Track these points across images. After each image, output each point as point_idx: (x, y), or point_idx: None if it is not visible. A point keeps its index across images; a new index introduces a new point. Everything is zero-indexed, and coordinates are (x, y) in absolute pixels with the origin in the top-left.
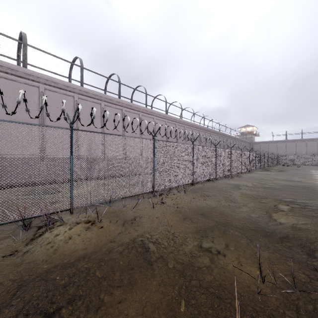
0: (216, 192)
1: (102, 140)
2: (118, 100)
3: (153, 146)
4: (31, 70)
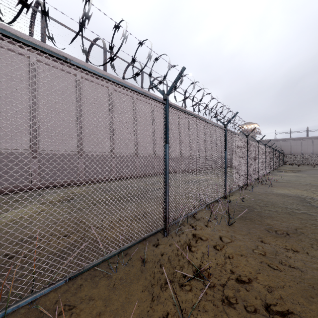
0: (292, 220)
1: (77, 128)
2: (102, 72)
3: (164, 119)
4: None
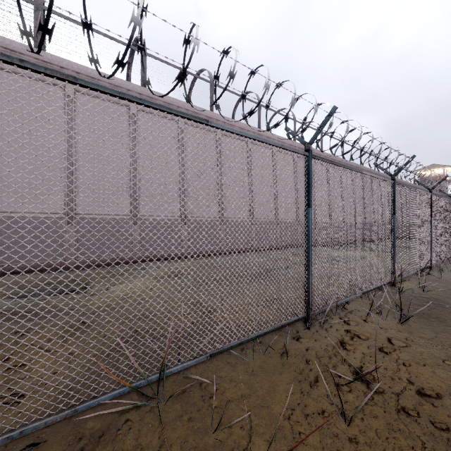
0: None
1: (179, 188)
2: (208, 113)
3: (306, 176)
4: (47, 53)
